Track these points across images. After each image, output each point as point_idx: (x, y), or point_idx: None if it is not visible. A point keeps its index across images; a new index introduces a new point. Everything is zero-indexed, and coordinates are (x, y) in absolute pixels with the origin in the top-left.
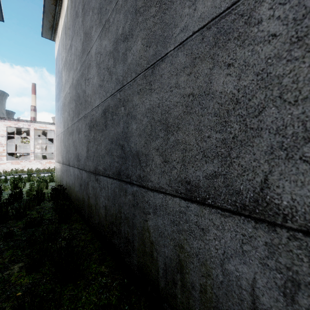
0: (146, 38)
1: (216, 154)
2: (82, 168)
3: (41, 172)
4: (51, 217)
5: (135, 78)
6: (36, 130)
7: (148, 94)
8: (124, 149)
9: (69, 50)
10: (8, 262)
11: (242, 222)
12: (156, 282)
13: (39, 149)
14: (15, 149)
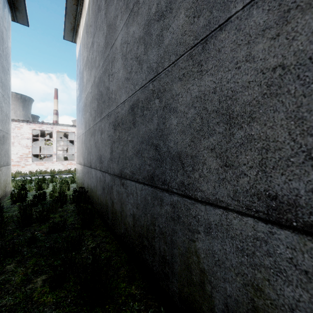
0: (193, 7)
1: None
2: (105, 170)
3: (63, 173)
4: (74, 222)
5: (176, 61)
6: (58, 132)
7: (196, 78)
8: (159, 150)
9: (91, 48)
10: (31, 273)
11: None
12: None
13: (61, 151)
14: (40, 151)
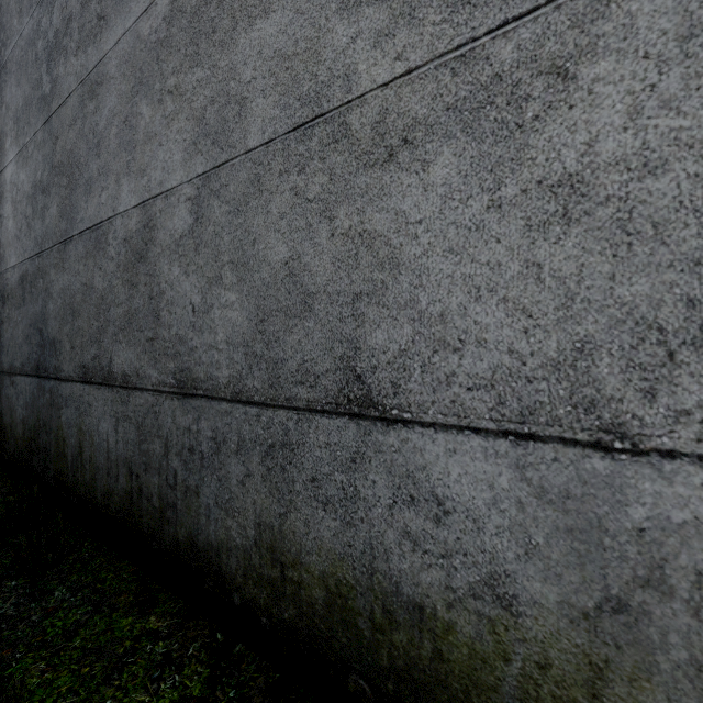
0: (60, 207)
1: (96, 339)
2: None
3: None
4: None
5: (52, 248)
6: None
7: (62, 272)
8: (43, 335)
9: None
10: None
11: (105, 390)
12: (67, 480)
13: None
14: None
